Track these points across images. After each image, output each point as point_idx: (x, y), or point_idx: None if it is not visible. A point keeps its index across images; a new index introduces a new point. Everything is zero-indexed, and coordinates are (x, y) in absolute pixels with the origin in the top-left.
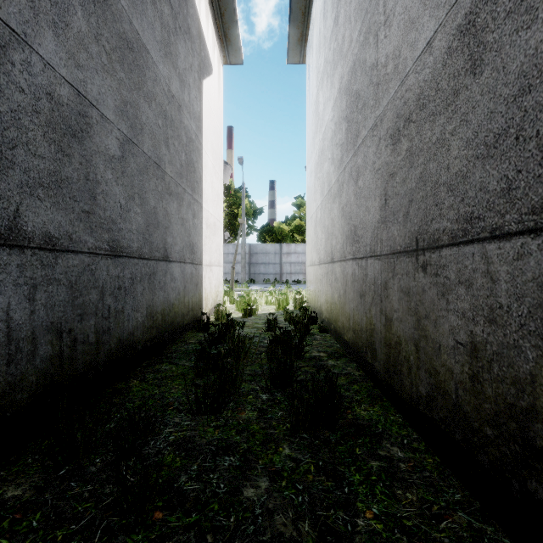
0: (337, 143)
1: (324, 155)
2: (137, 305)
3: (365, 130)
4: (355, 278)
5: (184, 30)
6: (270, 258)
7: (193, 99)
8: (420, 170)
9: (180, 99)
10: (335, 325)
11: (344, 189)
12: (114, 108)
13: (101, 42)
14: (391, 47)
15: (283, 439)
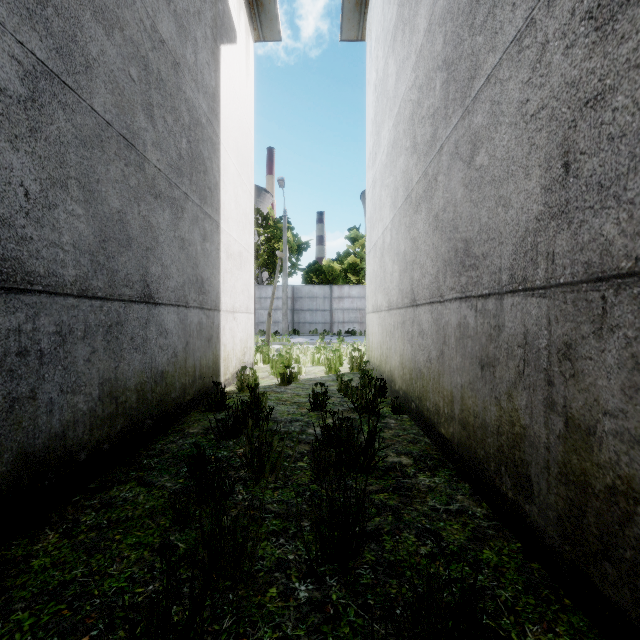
0: (423, 116)
1: (397, 148)
2: (76, 382)
3: (495, 54)
4: (468, 332)
5: None
6: (318, 303)
7: (203, 65)
8: None
9: (177, 53)
10: (419, 405)
11: (440, 184)
12: None
13: None
14: None
15: None
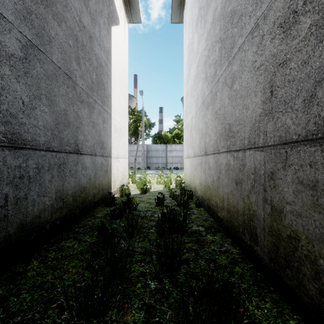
0: (210, 64)
1: (198, 78)
2: (45, 191)
3: (242, 37)
4: (230, 168)
5: None
6: (159, 153)
7: (103, 37)
8: None
9: (91, 32)
10: (208, 202)
11: (218, 96)
12: (14, 10)
13: None
14: None
15: None
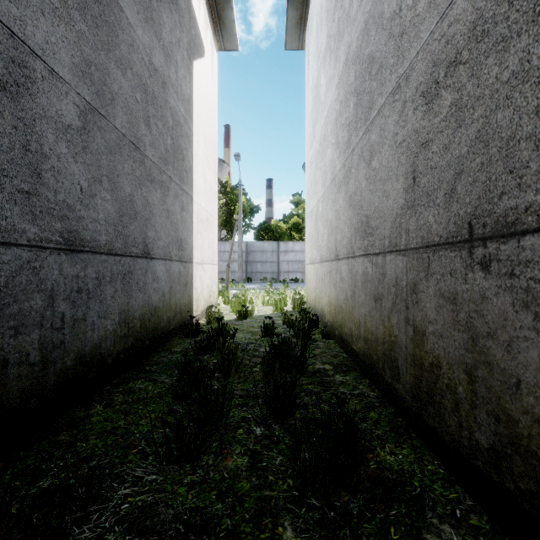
0: (343, 124)
1: (326, 141)
2: (106, 311)
3: (382, 97)
4: (368, 278)
5: None
6: (267, 256)
7: (182, 79)
8: (477, 126)
9: (165, 75)
10: (340, 331)
11: (353, 175)
12: (71, 65)
13: None
14: None
15: (284, 508)
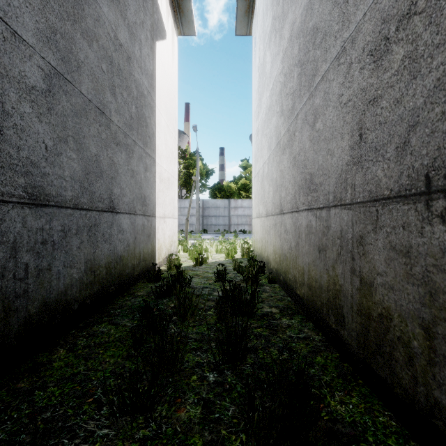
0: (287, 93)
1: (272, 111)
2: (72, 261)
3: (326, 63)
4: (312, 230)
5: None
6: (220, 211)
7: (145, 56)
8: (436, 75)
9: (129, 51)
10: (285, 277)
11: (297, 137)
12: (36, 30)
13: None
14: None
15: None
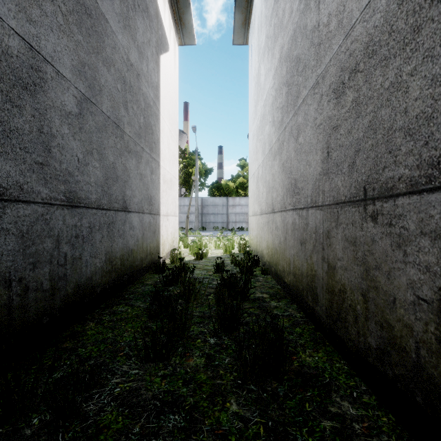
0: (277, 107)
1: (265, 119)
2: (96, 252)
3: (305, 90)
4: (296, 227)
5: (142, 8)
6: (218, 209)
7: (151, 70)
8: (369, 118)
9: (138, 69)
10: (276, 268)
11: (285, 147)
12: (71, 67)
13: (56, 3)
14: (334, 4)
15: (231, 391)
